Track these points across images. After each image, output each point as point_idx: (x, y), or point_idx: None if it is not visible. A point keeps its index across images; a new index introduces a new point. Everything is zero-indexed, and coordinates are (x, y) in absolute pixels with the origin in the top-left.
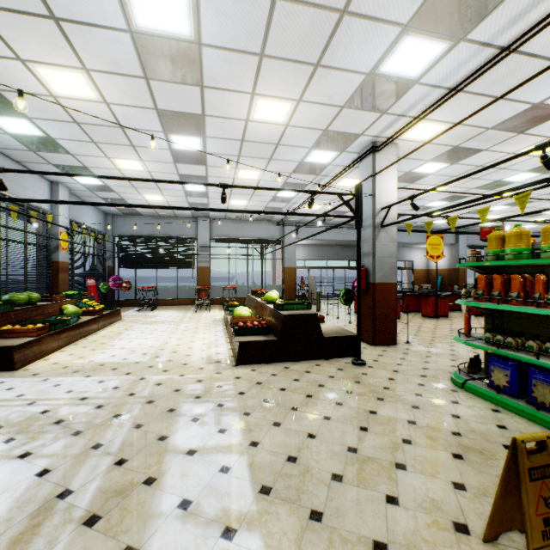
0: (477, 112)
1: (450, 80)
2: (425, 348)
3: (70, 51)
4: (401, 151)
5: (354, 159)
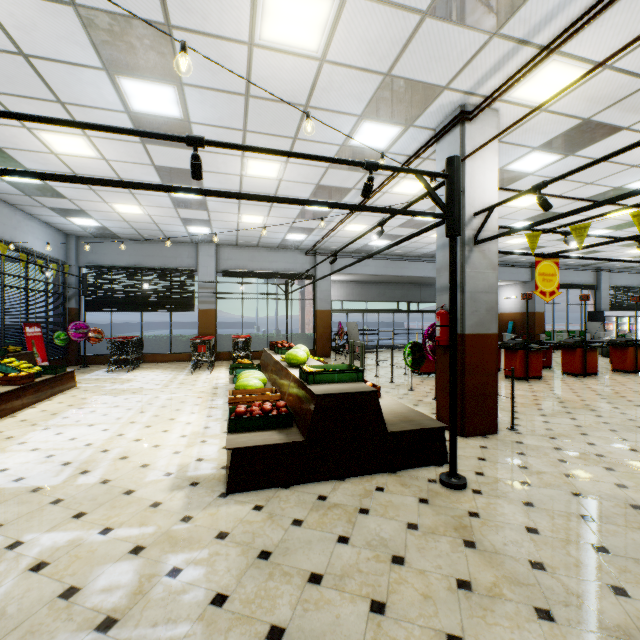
0: None
1: None
2: (546, 440)
3: None
4: (500, 128)
5: (425, 142)
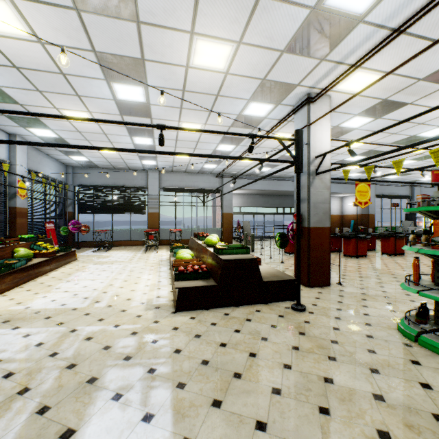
0: (433, 44)
1: (397, 18)
2: (358, 289)
3: None
4: (333, 104)
5: (288, 112)
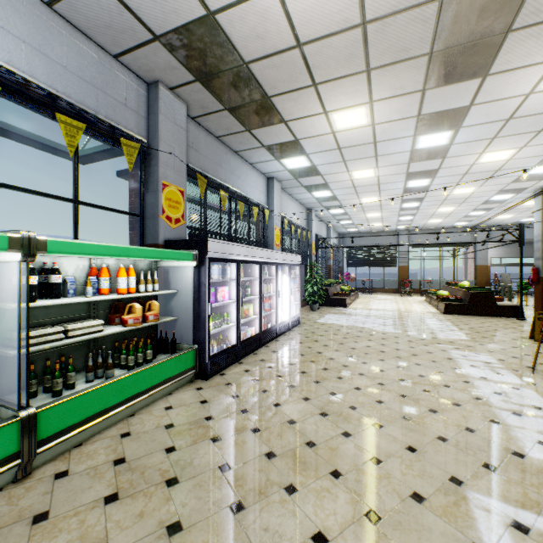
0: None
1: None
2: None
3: (377, 194)
4: None
5: (531, 194)
